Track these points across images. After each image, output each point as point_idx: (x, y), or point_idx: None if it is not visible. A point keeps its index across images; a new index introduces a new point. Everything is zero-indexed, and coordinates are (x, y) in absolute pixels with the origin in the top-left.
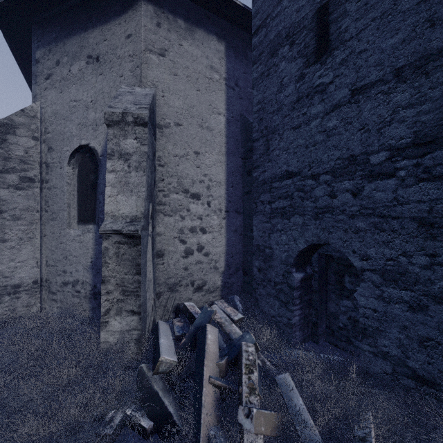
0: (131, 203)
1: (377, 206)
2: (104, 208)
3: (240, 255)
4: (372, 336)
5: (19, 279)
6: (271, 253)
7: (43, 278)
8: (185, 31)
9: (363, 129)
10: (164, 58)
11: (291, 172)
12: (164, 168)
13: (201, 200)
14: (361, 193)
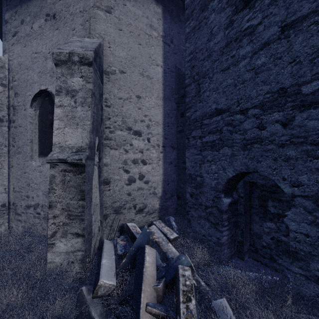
0: (77, 135)
1: (310, 134)
2: None
3: (174, 182)
4: (304, 259)
5: None
6: (202, 181)
7: (11, 202)
8: None
9: (294, 61)
10: (110, 15)
11: (220, 109)
12: (110, 108)
13: (142, 136)
14: (292, 123)
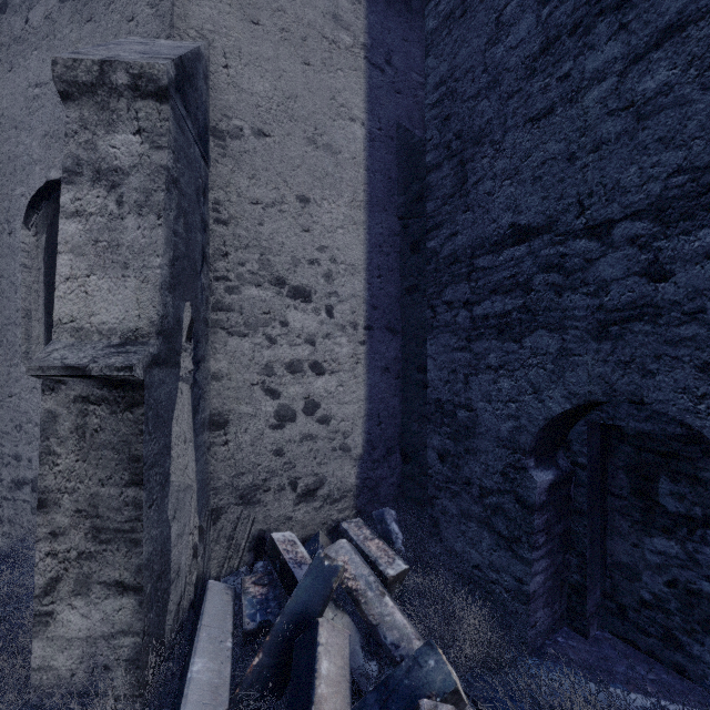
0: (123, 297)
1: None
2: None
3: (396, 419)
4: None
5: None
6: (472, 421)
7: None
8: None
9: None
10: None
11: (525, 226)
12: (228, 228)
13: (313, 302)
14: None
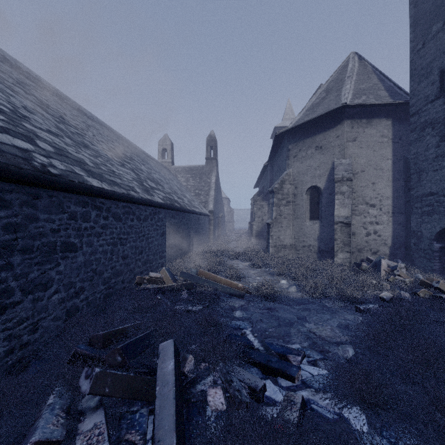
0: (345, 211)
1: None
2: (324, 213)
3: (402, 238)
4: None
5: (286, 243)
6: (421, 234)
7: (292, 244)
8: (366, 124)
9: None
10: (355, 142)
11: (432, 192)
12: (355, 193)
13: (376, 207)
14: None
